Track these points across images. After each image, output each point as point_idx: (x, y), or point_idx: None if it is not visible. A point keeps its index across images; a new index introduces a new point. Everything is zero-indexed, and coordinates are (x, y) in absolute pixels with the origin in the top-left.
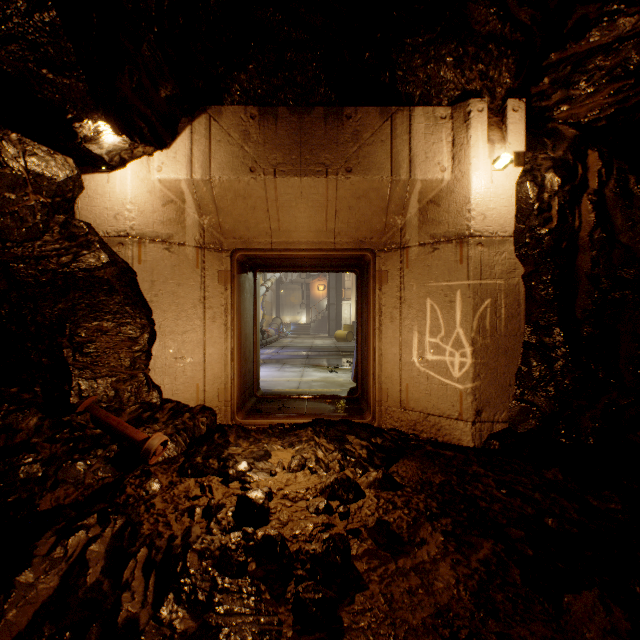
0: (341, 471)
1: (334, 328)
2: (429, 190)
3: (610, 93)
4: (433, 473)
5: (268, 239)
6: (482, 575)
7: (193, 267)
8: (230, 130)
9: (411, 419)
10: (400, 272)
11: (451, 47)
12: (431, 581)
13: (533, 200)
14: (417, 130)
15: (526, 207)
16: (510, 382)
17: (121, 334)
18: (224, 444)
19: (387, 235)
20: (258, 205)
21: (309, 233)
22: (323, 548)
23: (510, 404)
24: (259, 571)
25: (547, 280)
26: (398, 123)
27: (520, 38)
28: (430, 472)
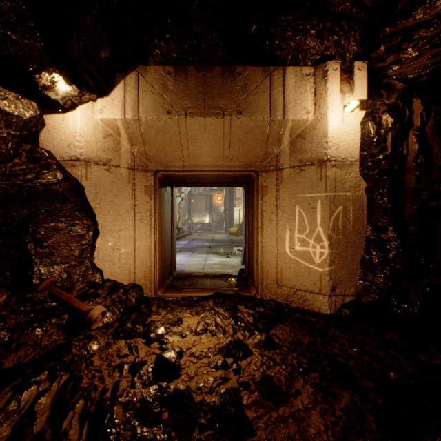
0: (234, 334)
1: (228, 226)
2: (297, 127)
3: (430, 56)
4: (302, 335)
5: (181, 163)
6: (345, 422)
7: (126, 183)
8: (153, 83)
9: (284, 293)
10: (276, 187)
11: (314, 23)
12: (305, 427)
13: (373, 134)
14: (289, 84)
15: (368, 139)
16: (356, 266)
17: (72, 232)
18: (148, 313)
19: (267, 160)
20: (173, 138)
21: (210, 158)
22: (221, 401)
23: (356, 282)
24: (171, 419)
25: (383, 192)
26: (275, 78)
27: (364, 16)
28: (300, 334)
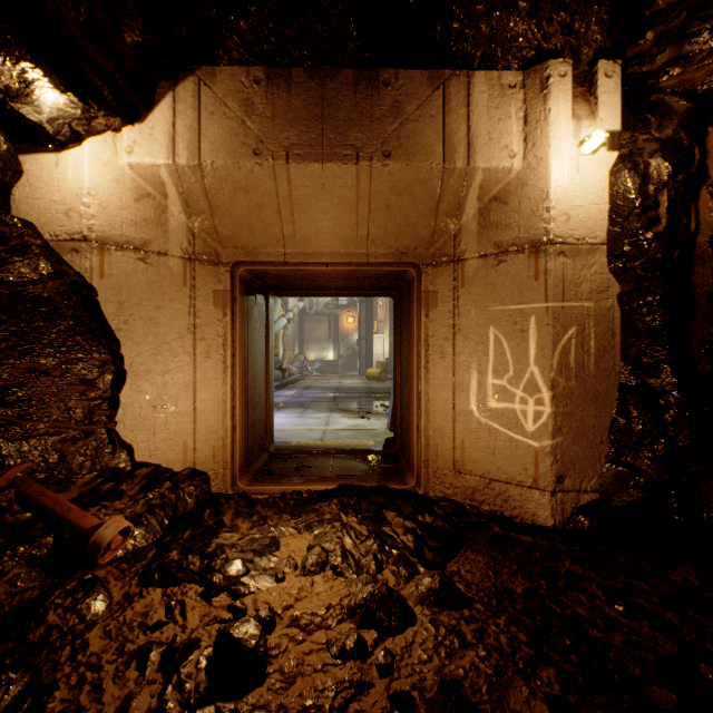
0: (378, 572)
1: (365, 366)
2: (493, 183)
3: None
4: (510, 575)
5: (280, 249)
6: None
7: (179, 285)
8: (227, 98)
9: (468, 485)
10: (453, 293)
11: None
12: None
13: (634, 194)
14: (478, 102)
15: (624, 204)
16: (602, 438)
17: (68, 375)
18: (214, 528)
19: (436, 245)
20: (266, 202)
21: (334, 241)
22: None
23: (602, 467)
24: None
25: (654, 301)
26: (452, 92)
27: None
28: (506, 573)
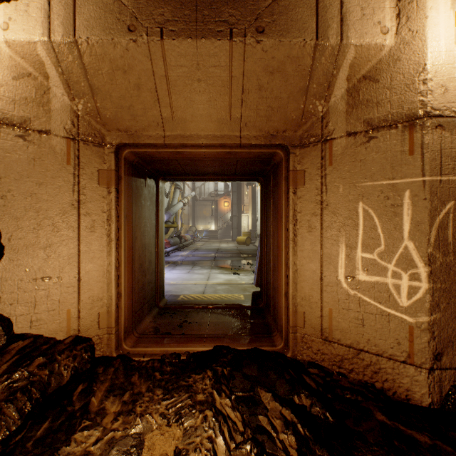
0: None
1: (236, 234)
2: (363, 61)
3: None
4: None
5: (160, 132)
6: None
7: (62, 163)
8: None
9: (336, 353)
10: (321, 171)
11: None
12: None
13: None
14: None
15: None
16: None
17: None
18: (74, 420)
19: (303, 127)
20: (143, 83)
21: (209, 124)
22: None
23: None
24: None
25: None
26: None
27: None
28: None
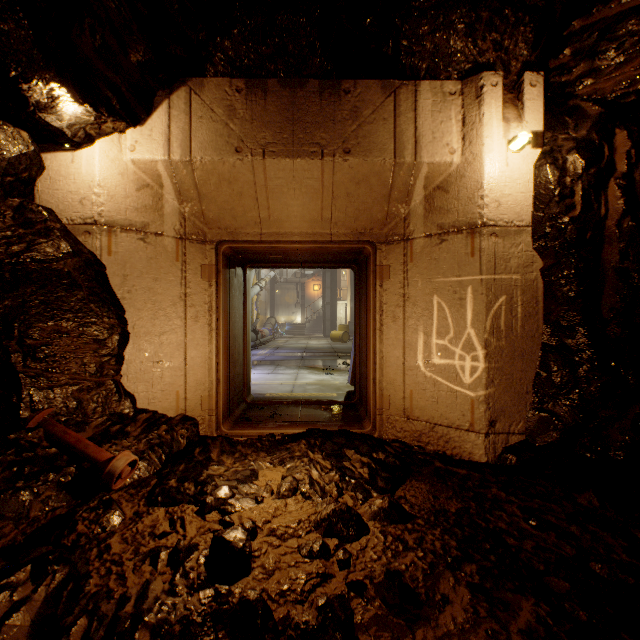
0: (339, 496)
1: (329, 328)
2: (436, 175)
3: None
4: (447, 498)
5: (257, 230)
6: None
7: (172, 260)
8: (213, 105)
9: (416, 429)
10: (403, 266)
11: (463, 11)
12: None
13: (554, 185)
14: (423, 107)
15: (546, 193)
16: (527, 389)
17: (84, 336)
18: (204, 462)
19: (389, 226)
20: (245, 191)
21: (303, 223)
22: (318, 621)
23: (527, 413)
24: None
25: (570, 274)
26: (402, 99)
27: (540, 2)
28: (443, 497)
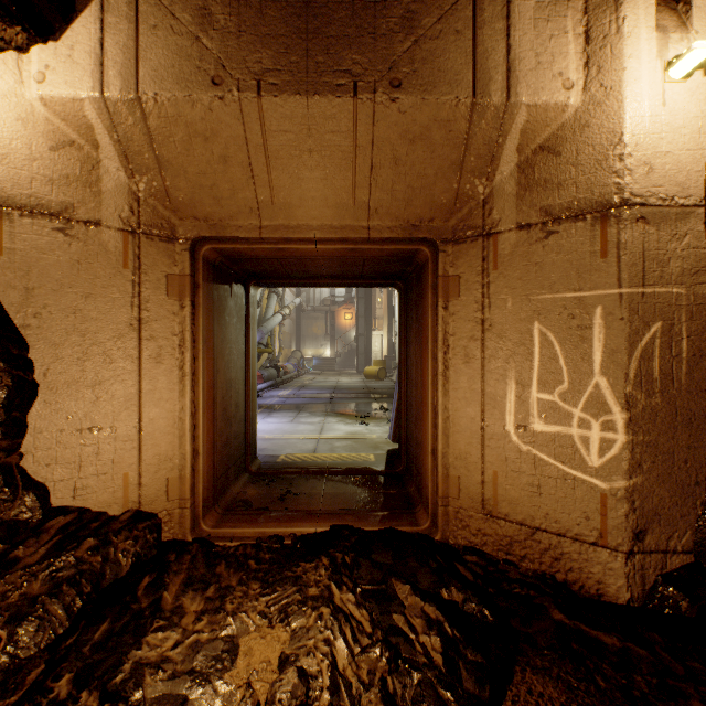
0: None
1: (363, 363)
2: (540, 126)
3: None
4: None
5: (254, 221)
6: None
7: (117, 266)
8: (175, 6)
9: (503, 534)
10: (482, 277)
11: None
12: None
13: None
14: (521, 12)
15: None
16: (697, 477)
17: None
18: (143, 620)
19: (458, 215)
20: (232, 154)
21: (325, 210)
22: None
23: (698, 518)
24: None
25: None
26: None
27: None
28: None
